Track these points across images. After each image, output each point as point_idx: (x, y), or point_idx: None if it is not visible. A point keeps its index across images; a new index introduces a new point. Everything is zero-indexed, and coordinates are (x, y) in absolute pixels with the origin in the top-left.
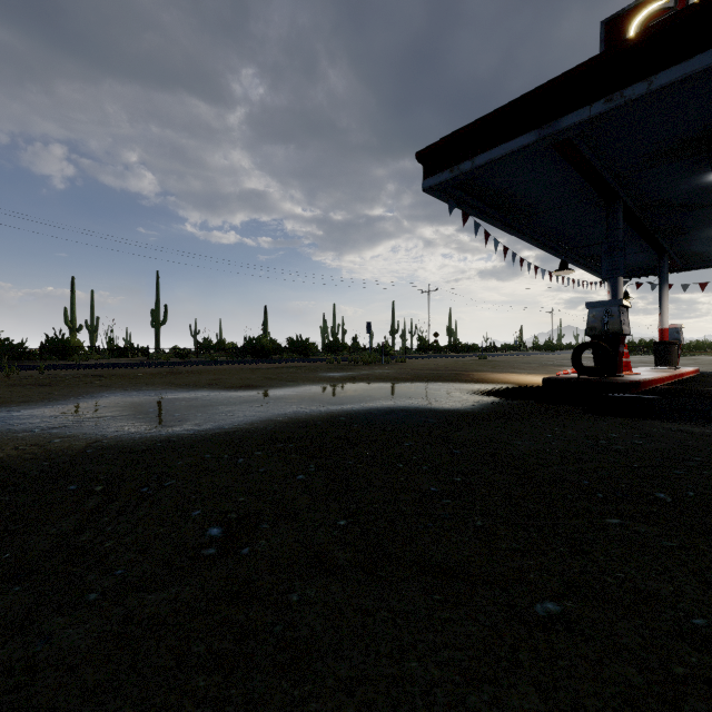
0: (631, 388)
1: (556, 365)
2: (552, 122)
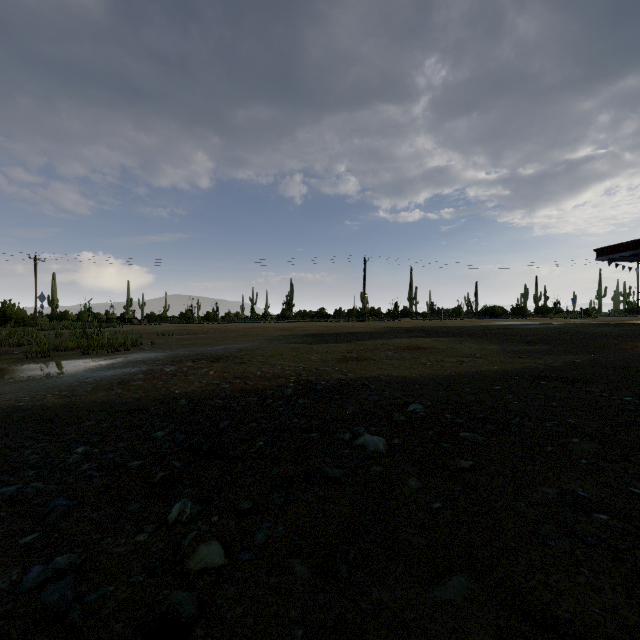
0: None
1: None
2: (636, 250)
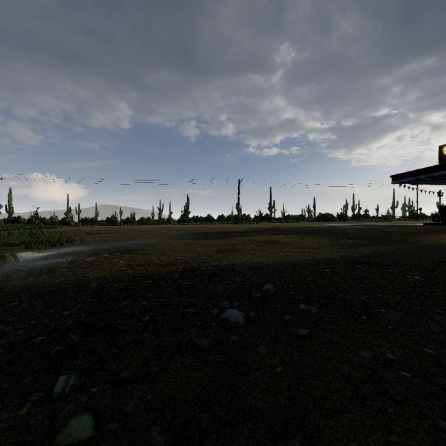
0: (441, 224)
1: None
2: (417, 176)
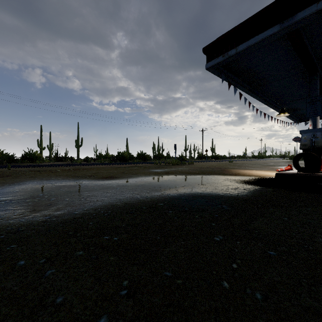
0: None
1: (270, 165)
2: (289, 18)
